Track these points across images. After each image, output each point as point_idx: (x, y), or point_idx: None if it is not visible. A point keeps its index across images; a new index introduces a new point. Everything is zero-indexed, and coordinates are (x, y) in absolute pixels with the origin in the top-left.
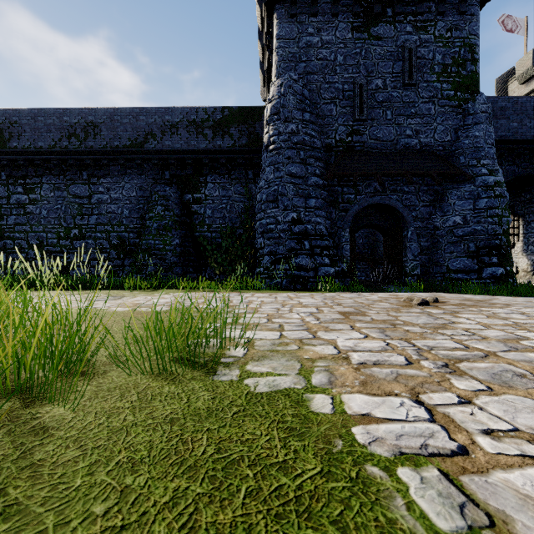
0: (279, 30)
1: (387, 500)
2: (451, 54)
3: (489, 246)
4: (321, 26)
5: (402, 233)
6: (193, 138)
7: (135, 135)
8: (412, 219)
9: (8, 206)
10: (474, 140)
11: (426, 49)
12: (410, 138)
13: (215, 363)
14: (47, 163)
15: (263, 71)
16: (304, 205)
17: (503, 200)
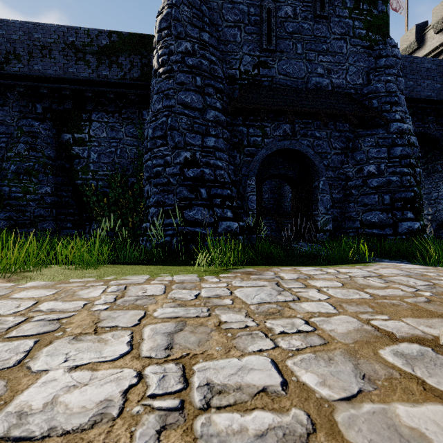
0: None
1: None
2: None
3: (403, 199)
4: None
5: (313, 183)
6: (72, 64)
7: None
8: (324, 167)
9: None
10: (386, 84)
11: None
12: (321, 77)
13: None
14: None
15: None
16: (200, 143)
17: (415, 150)
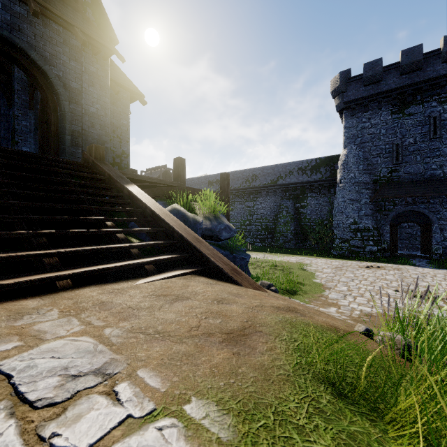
0: (345, 123)
1: (313, 275)
2: None
3: None
4: (371, 116)
5: (431, 227)
6: (300, 176)
7: (273, 178)
8: (436, 219)
9: None
10: None
11: None
12: (435, 170)
13: (305, 270)
14: (237, 193)
15: None
16: (357, 215)
17: None
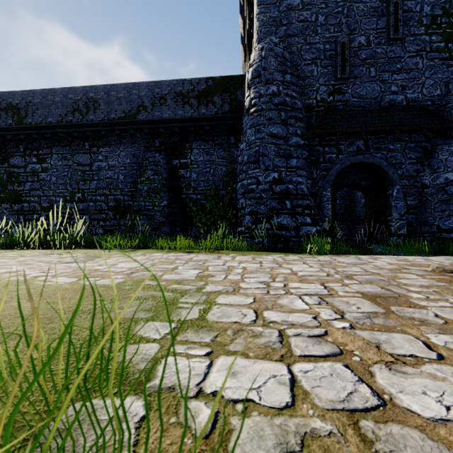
0: None
1: None
2: (441, 4)
3: None
4: None
5: (386, 191)
6: (180, 107)
7: (129, 108)
8: (398, 177)
9: (25, 174)
10: None
11: (413, 2)
12: (395, 94)
13: None
14: (56, 136)
15: (244, 46)
16: (285, 165)
17: None
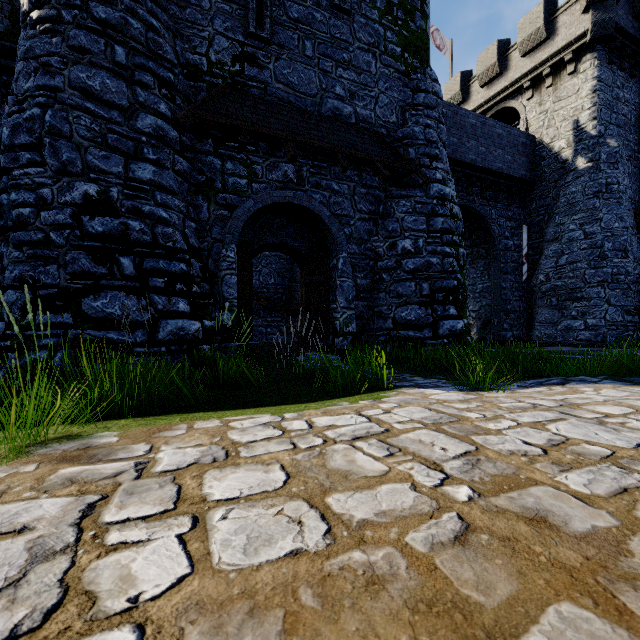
0: None
1: None
2: None
3: (445, 289)
4: None
5: (330, 262)
6: None
7: None
8: (345, 238)
9: None
10: (425, 130)
11: None
12: (341, 100)
13: None
14: None
15: None
16: (121, 171)
17: (459, 224)
